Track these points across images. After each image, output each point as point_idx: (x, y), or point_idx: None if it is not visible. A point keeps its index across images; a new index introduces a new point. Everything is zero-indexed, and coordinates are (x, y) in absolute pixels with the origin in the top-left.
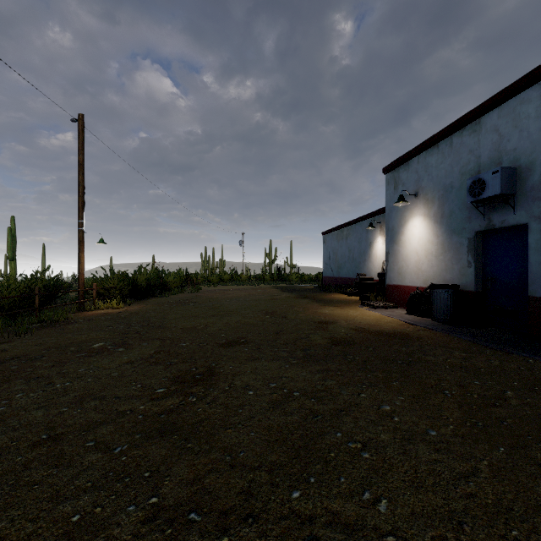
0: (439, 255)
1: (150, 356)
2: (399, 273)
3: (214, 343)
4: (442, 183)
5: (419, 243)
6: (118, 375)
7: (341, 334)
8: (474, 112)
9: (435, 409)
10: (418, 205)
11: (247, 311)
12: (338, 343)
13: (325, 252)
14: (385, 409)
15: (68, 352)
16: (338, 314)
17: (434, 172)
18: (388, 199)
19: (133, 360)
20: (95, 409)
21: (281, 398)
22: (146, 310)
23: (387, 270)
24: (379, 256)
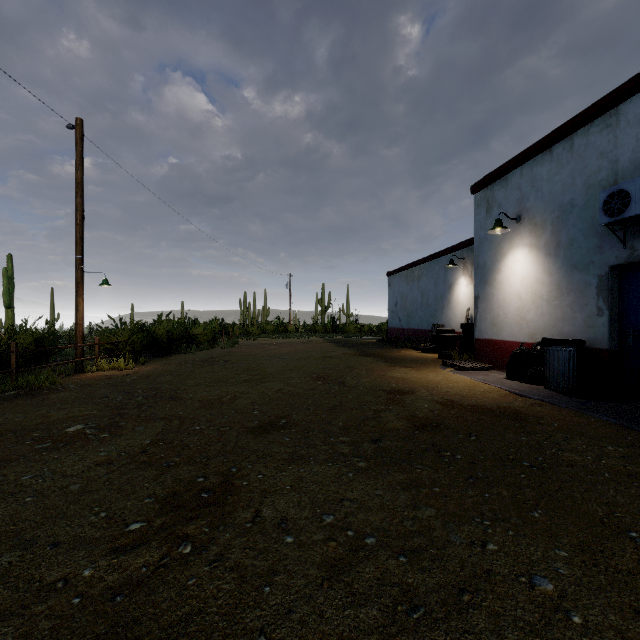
0: (552, 300)
1: (141, 450)
2: (493, 324)
3: (241, 427)
4: (557, 200)
5: (523, 283)
6: (79, 490)
7: (425, 411)
8: (609, 98)
9: (638, 585)
10: (520, 233)
11: (292, 374)
12: (423, 427)
13: (390, 297)
14: (546, 589)
15: (26, 441)
16: (414, 378)
17: (545, 187)
18: (478, 226)
19: (113, 458)
20: (4, 575)
21: (344, 552)
22: (161, 372)
23: (476, 319)
24: (461, 302)
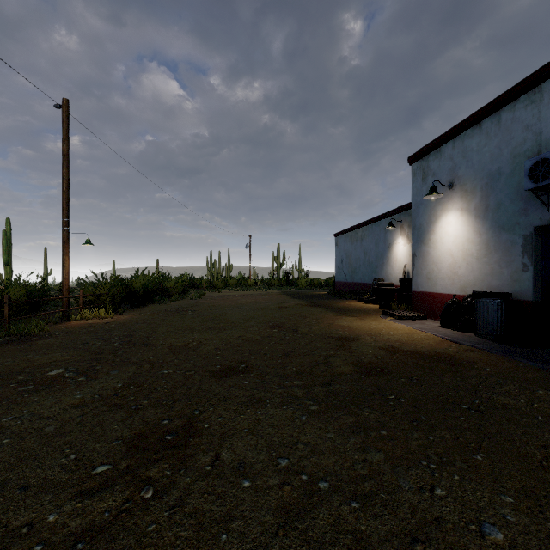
0: (481, 257)
1: (113, 392)
2: (428, 278)
3: (204, 371)
4: (486, 169)
5: (455, 242)
6: (53, 431)
7: (370, 356)
8: (533, 77)
9: None
10: (453, 198)
11: (251, 323)
12: (368, 372)
13: (337, 255)
14: (497, 538)
15: (11, 384)
16: (359, 326)
17: (474, 158)
18: (414, 192)
19: (87, 400)
20: None
21: (299, 497)
22: (136, 321)
23: (413, 274)
24: (399, 259)
